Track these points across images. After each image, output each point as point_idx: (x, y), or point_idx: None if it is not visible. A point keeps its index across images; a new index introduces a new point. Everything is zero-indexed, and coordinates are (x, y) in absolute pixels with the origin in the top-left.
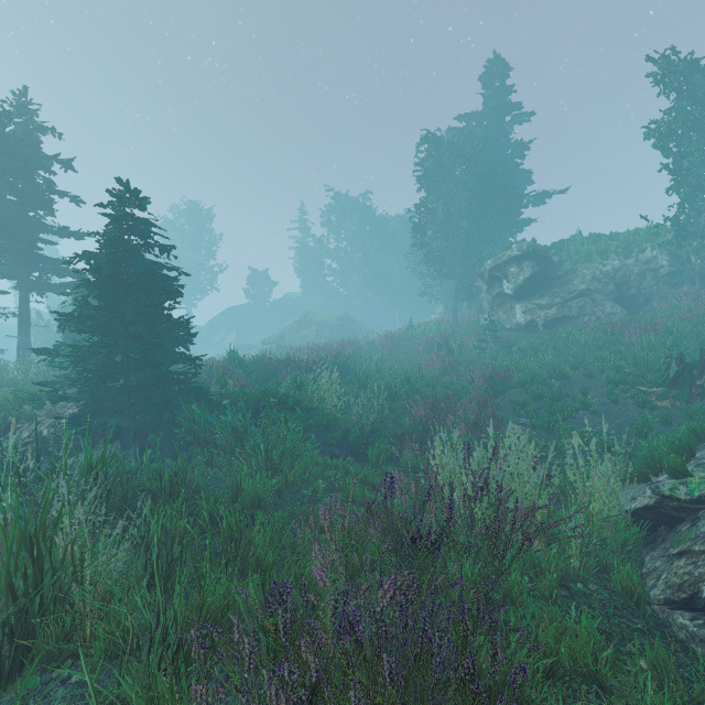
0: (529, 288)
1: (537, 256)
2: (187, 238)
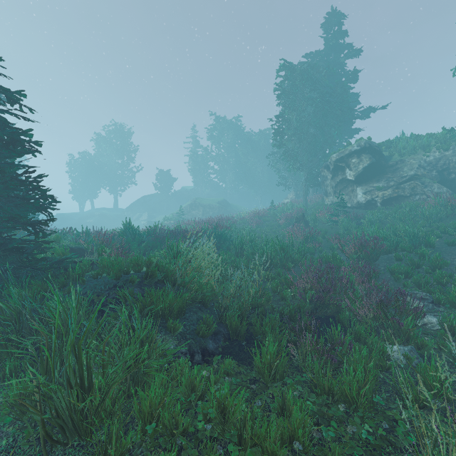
0: (367, 174)
1: (372, 150)
2: (115, 148)
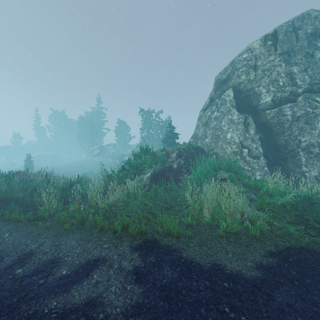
0: (98, 154)
1: (101, 147)
2: None
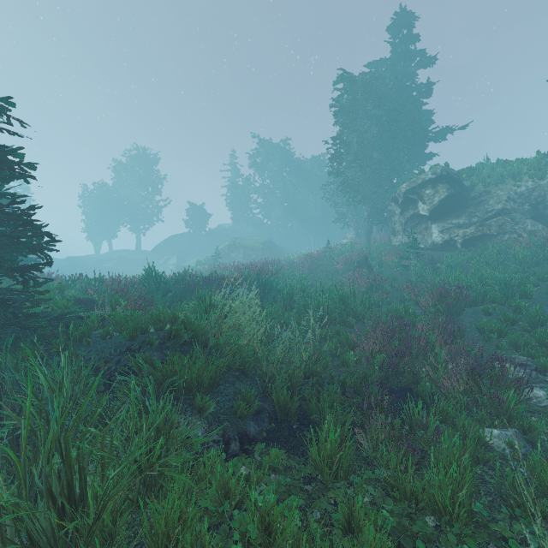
0: (444, 209)
1: (450, 179)
2: (137, 178)
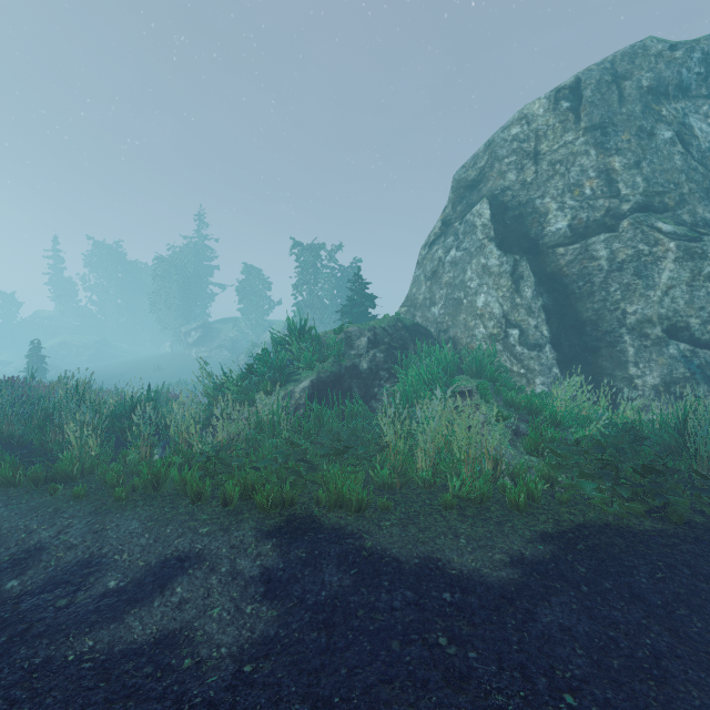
0: (200, 341)
1: (204, 327)
2: None
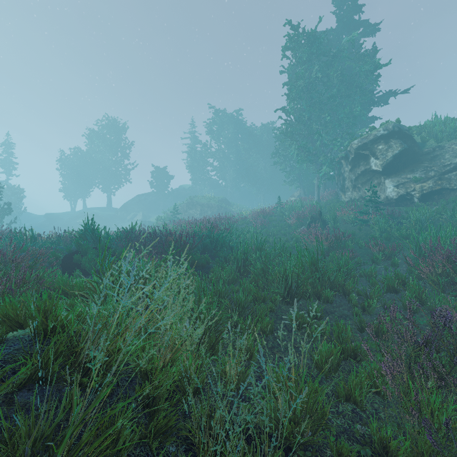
0: (397, 164)
1: (402, 134)
2: (108, 144)
